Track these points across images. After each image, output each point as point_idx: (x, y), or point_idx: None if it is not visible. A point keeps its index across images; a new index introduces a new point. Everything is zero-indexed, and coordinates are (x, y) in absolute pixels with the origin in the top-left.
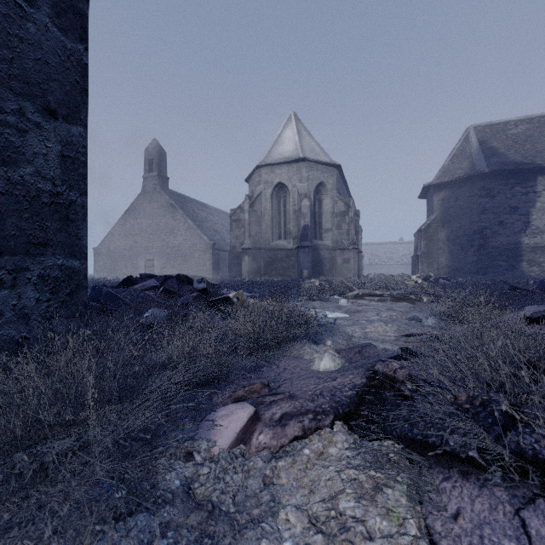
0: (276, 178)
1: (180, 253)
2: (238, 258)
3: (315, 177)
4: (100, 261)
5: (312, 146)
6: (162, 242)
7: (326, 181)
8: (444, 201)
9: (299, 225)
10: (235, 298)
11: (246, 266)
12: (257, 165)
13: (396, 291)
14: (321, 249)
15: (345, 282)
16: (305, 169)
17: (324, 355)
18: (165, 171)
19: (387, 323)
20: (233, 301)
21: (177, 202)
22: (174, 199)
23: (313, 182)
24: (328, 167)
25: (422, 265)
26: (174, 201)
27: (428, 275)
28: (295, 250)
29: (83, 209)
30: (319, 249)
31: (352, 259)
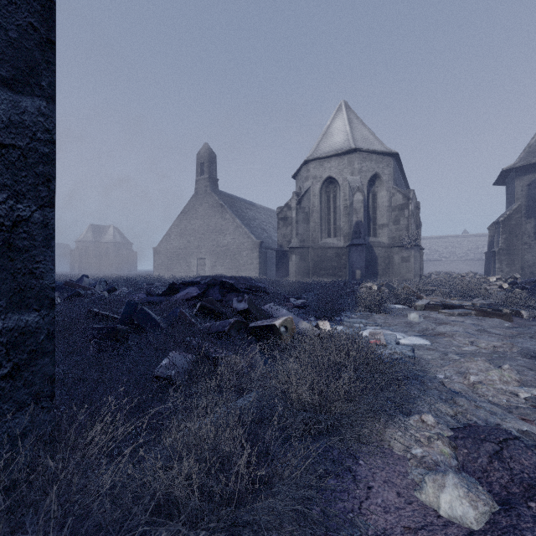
0: (325, 172)
1: (229, 252)
2: (285, 257)
3: (369, 168)
4: (159, 259)
5: (365, 134)
6: (212, 241)
7: (381, 172)
8: (531, 186)
9: (350, 221)
10: (282, 327)
11: (293, 266)
12: (305, 160)
13: (479, 301)
14: (375, 246)
15: (409, 287)
16: (357, 160)
17: (446, 480)
18: (215, 173)
19: (494, 362)
20: (280, 332)
21: (226, 202)
22: (223, 200)
23: (367, 174)
24: (383, 156)
25: (501, 263)
26: (223, 201)
27: (513, 277)
28: (346, 249)
29: (46, 230)
30: (373, 247)
31: (412, 257)
